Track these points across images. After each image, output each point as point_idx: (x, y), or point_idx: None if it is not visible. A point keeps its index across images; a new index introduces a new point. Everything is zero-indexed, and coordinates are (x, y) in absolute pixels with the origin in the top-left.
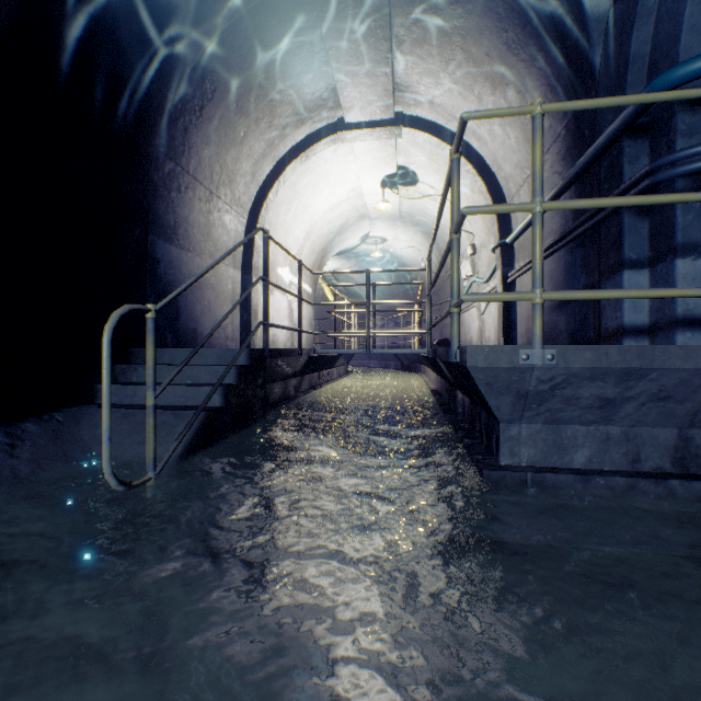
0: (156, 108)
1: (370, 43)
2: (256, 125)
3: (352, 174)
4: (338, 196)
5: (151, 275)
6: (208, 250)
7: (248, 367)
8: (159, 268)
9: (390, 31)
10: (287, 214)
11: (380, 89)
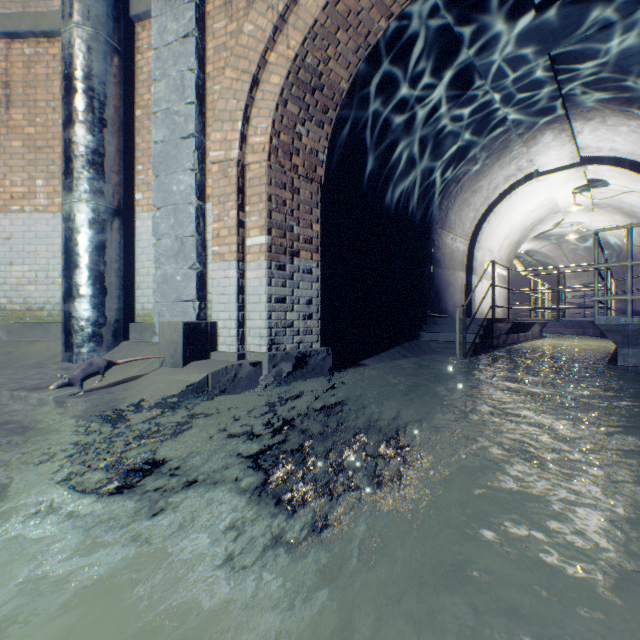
0: (437, 211)
1: (557, 141)
2: (479, 193)
3: (544, 191)
4: (532, 206)
5: (432, 284)
6: (451, 265)
7: (486, 326)
8: (434, 281)
9: (570, 133)
10: (492, 229)
11: (566, 153)
